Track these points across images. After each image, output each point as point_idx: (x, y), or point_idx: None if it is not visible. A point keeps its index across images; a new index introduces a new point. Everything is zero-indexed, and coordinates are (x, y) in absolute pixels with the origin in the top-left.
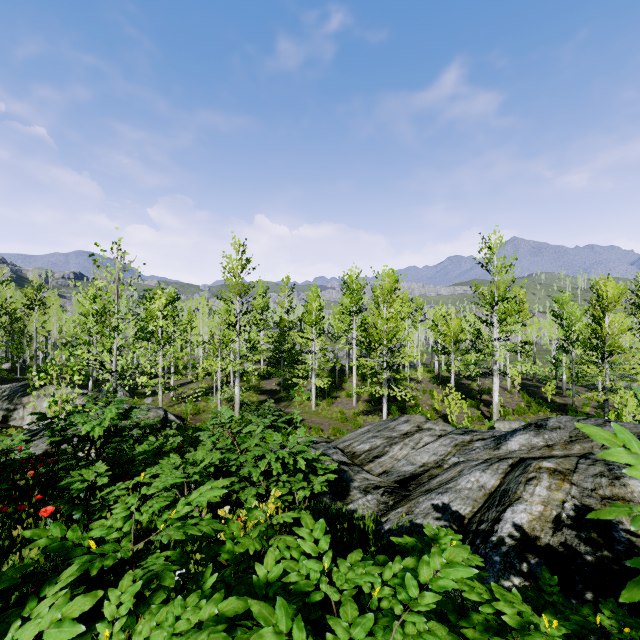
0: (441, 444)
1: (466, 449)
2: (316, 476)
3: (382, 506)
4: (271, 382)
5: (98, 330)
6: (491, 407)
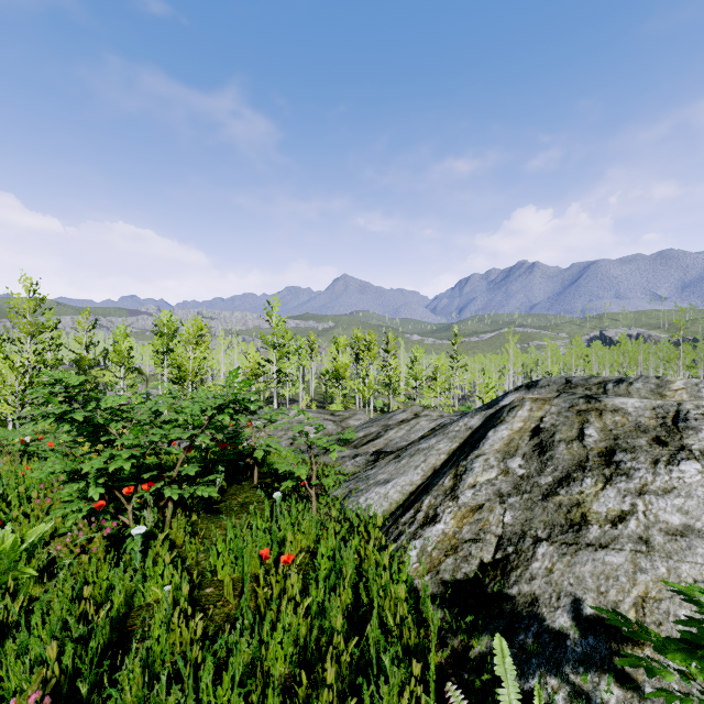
0: None
1: None
2: None
3: None
4: None
5: None
6: None
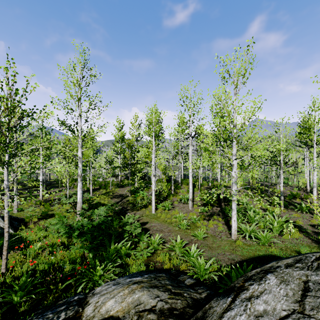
0: None
1: None
2: None
3: None
4: (124, 189)
5: None
6: None
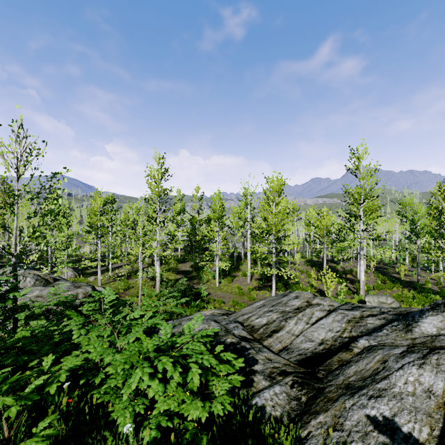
0: (334, 320)
1: (361, 326)
2: (216, 377)
3: (294, 403)
4: (186, 265)
5: (54, 225)
6: (356, 284)
